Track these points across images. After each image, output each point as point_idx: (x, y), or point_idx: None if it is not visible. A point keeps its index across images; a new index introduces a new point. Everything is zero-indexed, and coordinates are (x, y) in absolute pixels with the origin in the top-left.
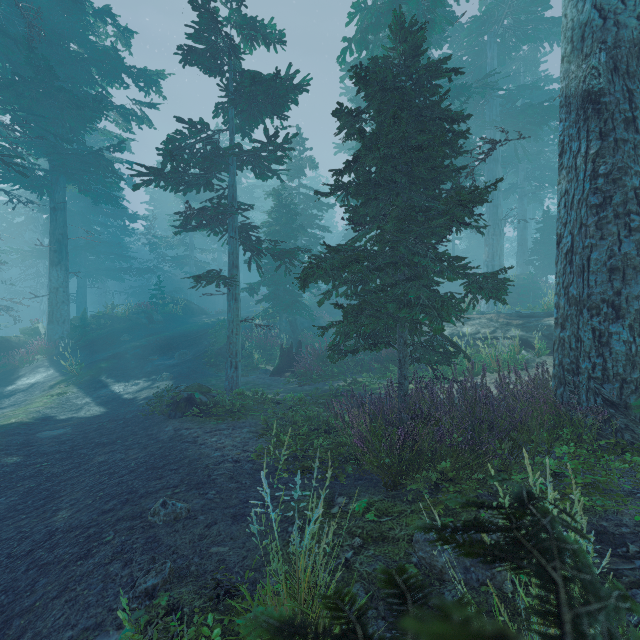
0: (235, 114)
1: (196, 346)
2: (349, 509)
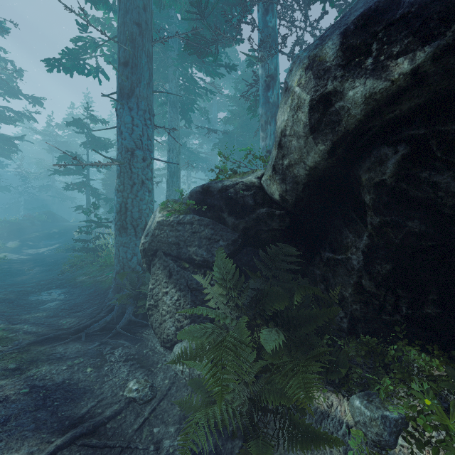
0: (89, 146)
1: (65, 236)
2: None
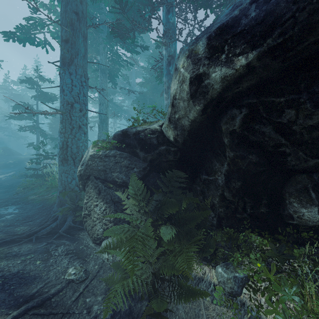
0: (38, 98)
1: (19, 166)
2: None
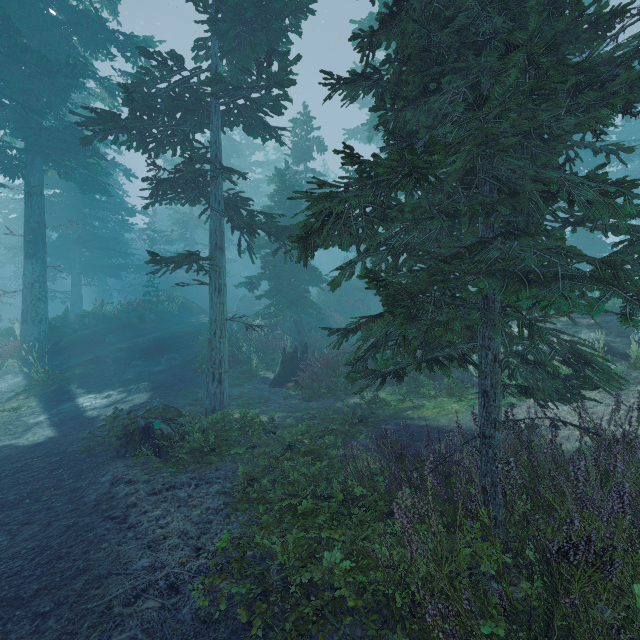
0: (221, 55)
1: (187, 349)
2: None
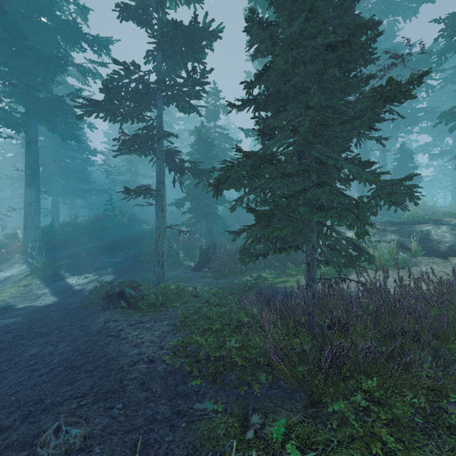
0: (162, 60)
1: (136, 247)
2: (265, 435)
